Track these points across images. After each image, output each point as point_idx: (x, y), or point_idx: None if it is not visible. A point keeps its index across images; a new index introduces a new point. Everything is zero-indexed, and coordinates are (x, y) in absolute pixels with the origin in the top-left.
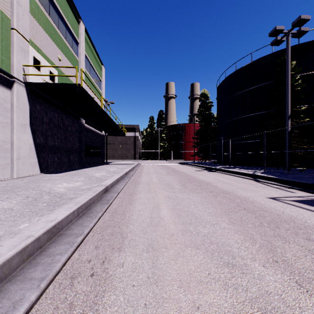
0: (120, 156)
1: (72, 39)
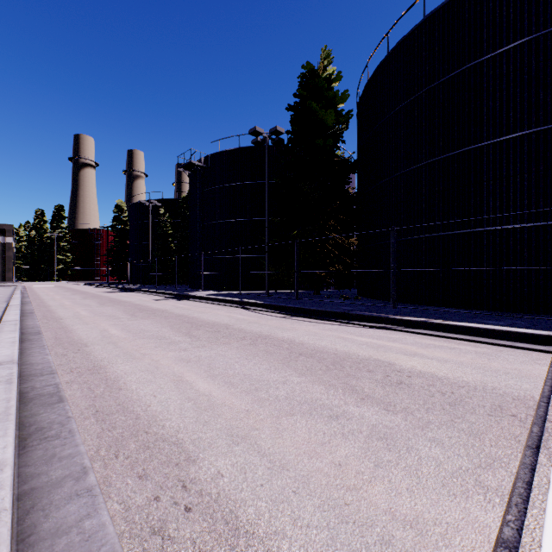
0: None
1: None
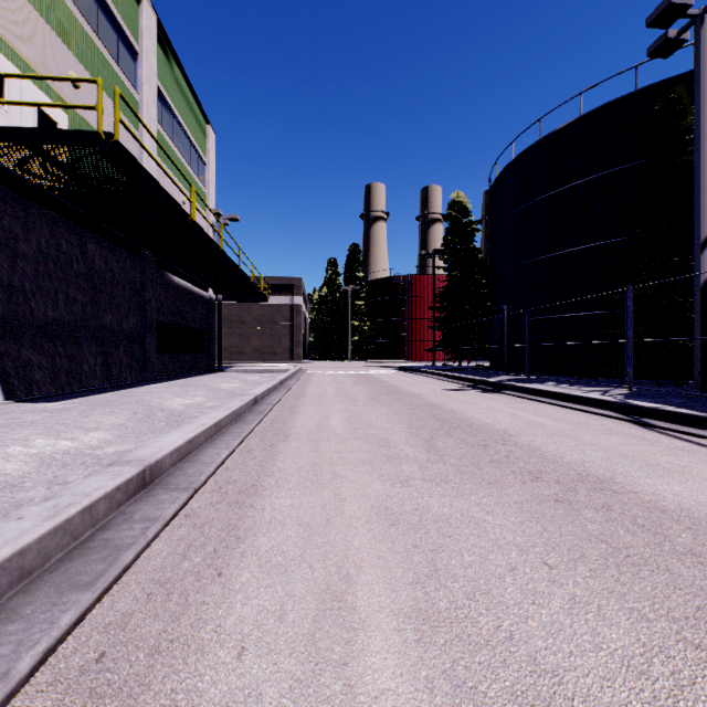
0: (259, 352)
1: (119, 41)
